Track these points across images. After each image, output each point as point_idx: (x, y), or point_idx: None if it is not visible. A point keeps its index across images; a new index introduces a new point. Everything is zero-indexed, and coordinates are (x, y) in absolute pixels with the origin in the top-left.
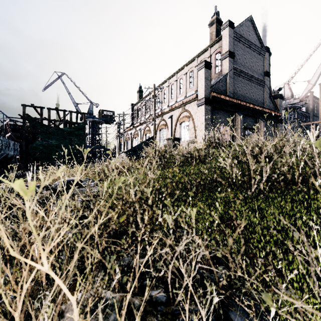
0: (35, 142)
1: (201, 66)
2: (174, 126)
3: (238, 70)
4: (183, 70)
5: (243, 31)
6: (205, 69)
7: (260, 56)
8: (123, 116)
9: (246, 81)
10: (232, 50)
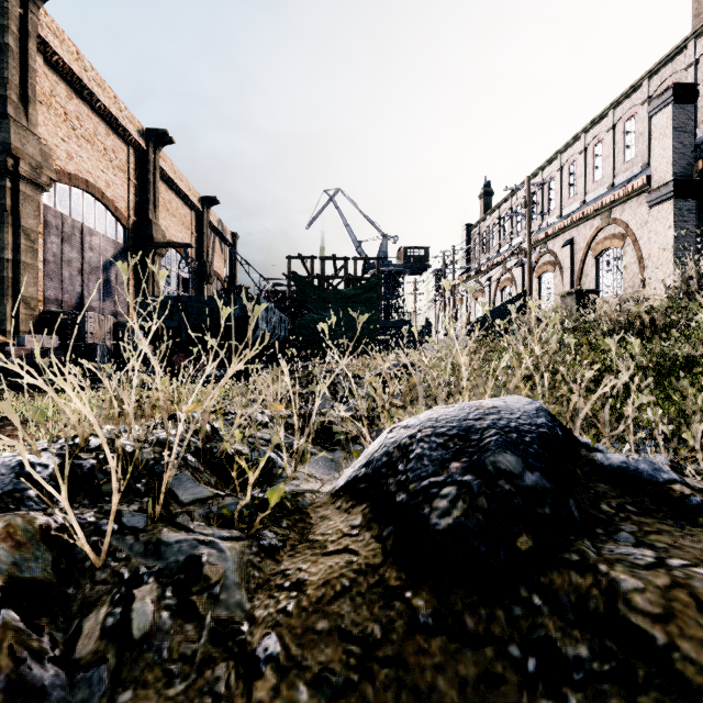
0: (303, 316)
1: (663, 101)
2: (578, 264)
3: None
4: (604, 121)
5: None
6: (676, 106)
7: None
8: (453, 255)
9: None
10: None
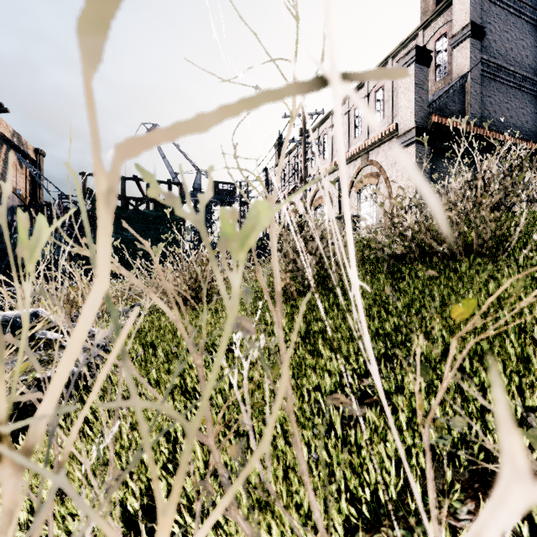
0: None
1: (408, 60)
2: None
3: (493, 65)
4: (362, 90)
5: None
6: (417, 65)
7: None
8: (247, 185)
9: (510, 90)
10: (478, 21)
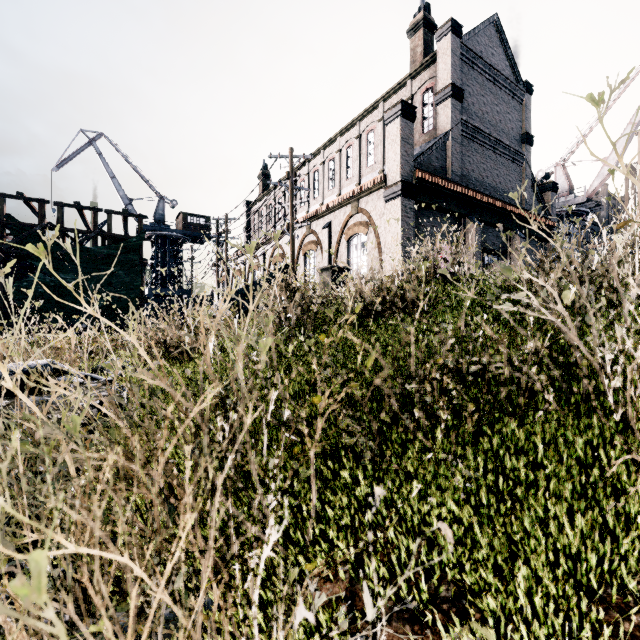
0: (27, 277)
1: (394, 113)
2: (335, 245)
3: (471, 127)
4: (354, 129)
5: (479, 45)
6: (403, 120)
7: (513, 101)
8: (226, 223)
9: (486, 151)
10: (458, 83)
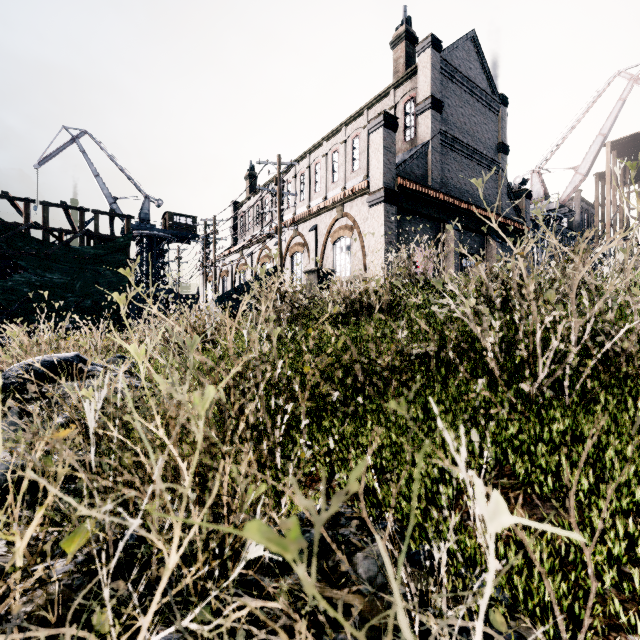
0: (12, 276)
1: (378, 123)
2: (321, 247)
3: (450, 137)
4: (339, 134)
5: (458, 59)
6: (386, 130)
7: (490, 112)
8: (214, 225)
9: (464, 160)
10: (438, 95)
